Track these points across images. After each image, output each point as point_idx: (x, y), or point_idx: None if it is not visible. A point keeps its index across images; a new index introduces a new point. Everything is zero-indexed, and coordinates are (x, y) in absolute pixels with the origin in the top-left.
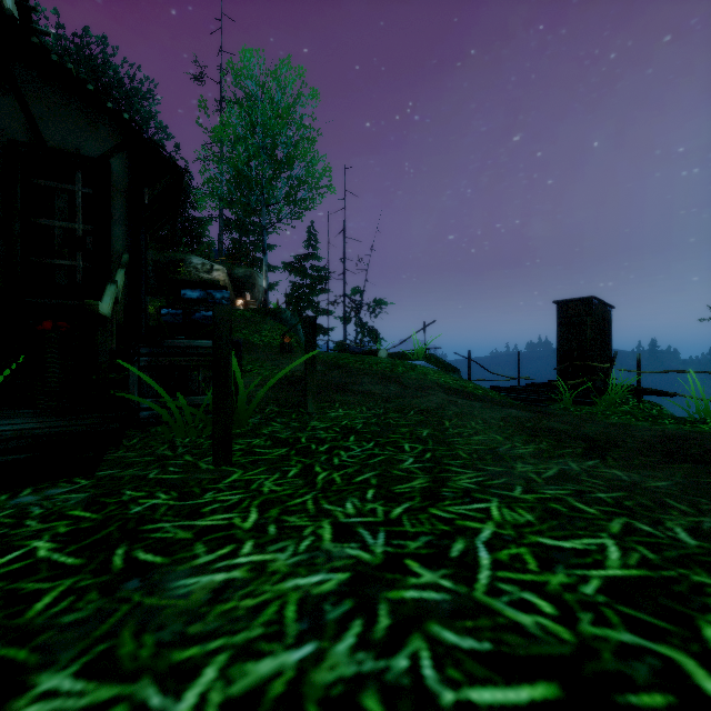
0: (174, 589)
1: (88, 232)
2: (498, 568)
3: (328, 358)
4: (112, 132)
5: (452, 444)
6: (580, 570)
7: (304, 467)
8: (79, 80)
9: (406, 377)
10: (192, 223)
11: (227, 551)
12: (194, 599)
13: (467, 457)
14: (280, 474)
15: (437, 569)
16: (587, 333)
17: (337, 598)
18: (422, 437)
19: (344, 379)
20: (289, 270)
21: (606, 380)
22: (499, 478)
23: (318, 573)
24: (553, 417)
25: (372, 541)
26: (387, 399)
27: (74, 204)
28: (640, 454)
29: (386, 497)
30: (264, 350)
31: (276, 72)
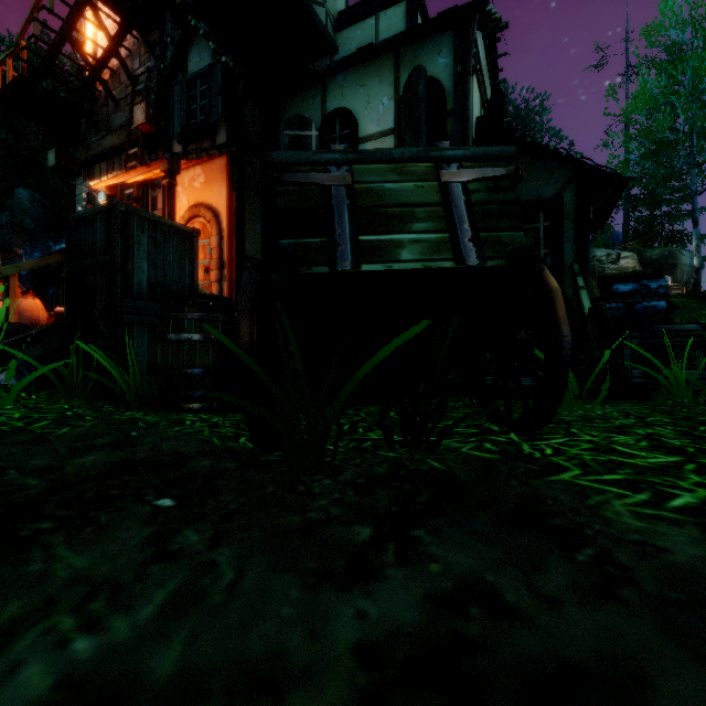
0: None
1: (547, 254)
2: None
3: None
4: (563, 173)
5: None
6: None
7: None
8: (542, 146)
9: None
10: None
11: None
12: None
13: None
14: None
15: None
16: None
17: None
18: None
19: None
20: None
21: None
22: None
23: None
24: None
25: None
26: None
27: (538, 237)
28: None
29: None
30: None
31: None
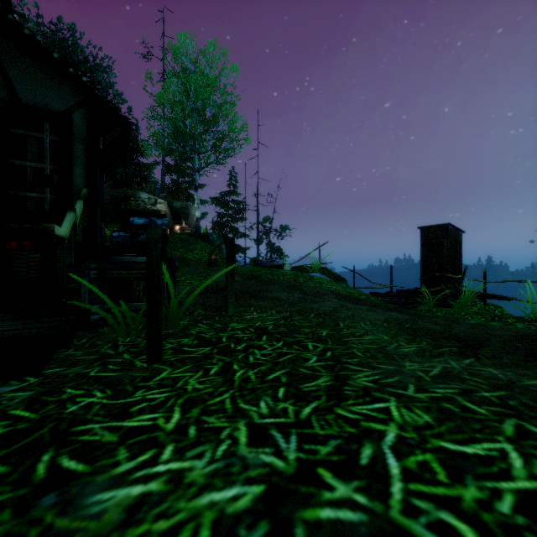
0: (89, 506)
1: (54, 171)
2: (409, 479)
3: (245, 271)
4: (74, 92)
5: (348, 344)
6: (489, 482)
7: (224, 365)
8: (47, 50)
9: (306, 285)
10: (141, 167)
11: (147, 457)
12: (107, 520)
13: (361, 355)
14: (203, 372)
15: (349, 480)
16: (444, 252)
17: (252, 519)
18: (322, 336)
19: (258, 287)
20: (215, 203)
21: (458, 287)
22: (392, 376)
23: (233, 486)
24: (426, 318)
25: (285, 445)
26: (292, 304)
27: (43, 149)
28: (507, 353)
29: (295, 395)
30: (196, 264)
31: (205, 51)
